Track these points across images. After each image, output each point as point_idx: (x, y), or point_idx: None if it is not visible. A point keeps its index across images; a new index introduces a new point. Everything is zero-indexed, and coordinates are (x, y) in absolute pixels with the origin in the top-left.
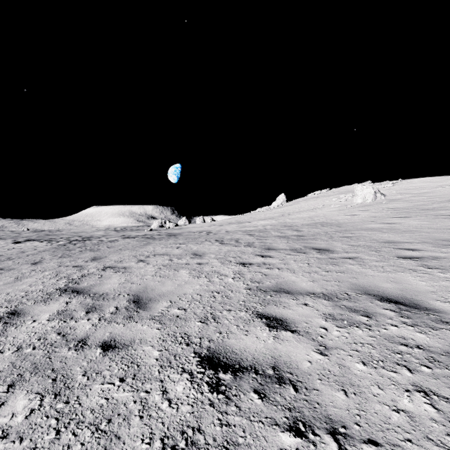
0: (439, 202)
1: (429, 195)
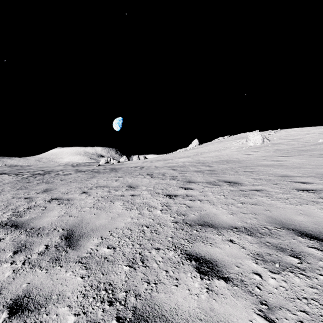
0: (309, 145)
1: (301, 140)
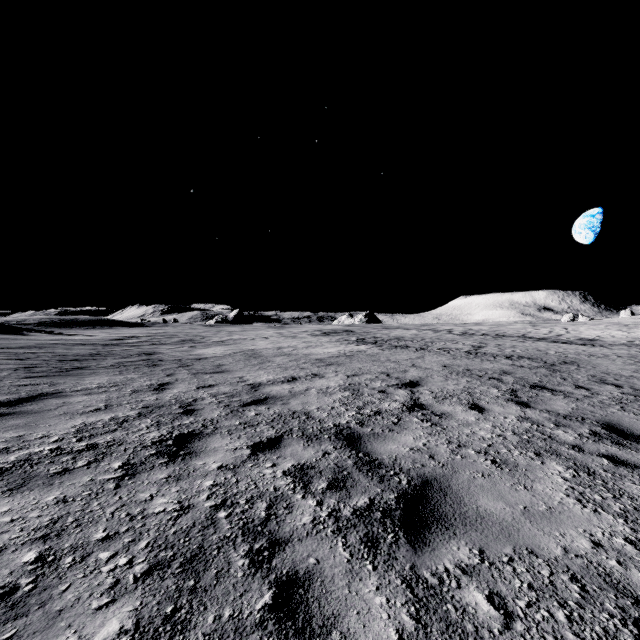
0: None
1: None
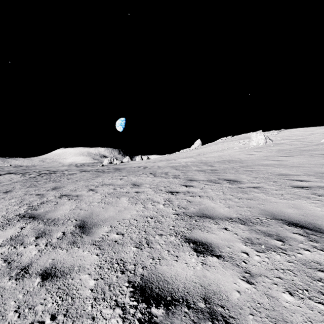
0: (311, 145)
1: (304, 140)
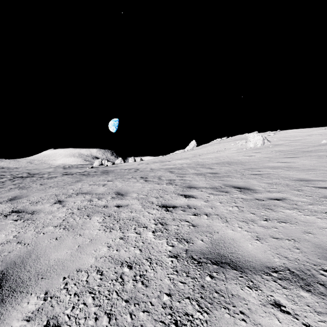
0: (313, 146)
1: (303, 141)
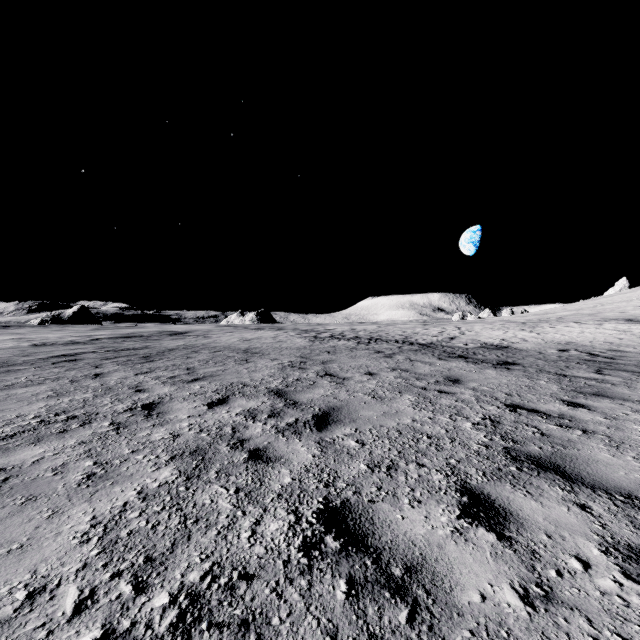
0: None
1: None
